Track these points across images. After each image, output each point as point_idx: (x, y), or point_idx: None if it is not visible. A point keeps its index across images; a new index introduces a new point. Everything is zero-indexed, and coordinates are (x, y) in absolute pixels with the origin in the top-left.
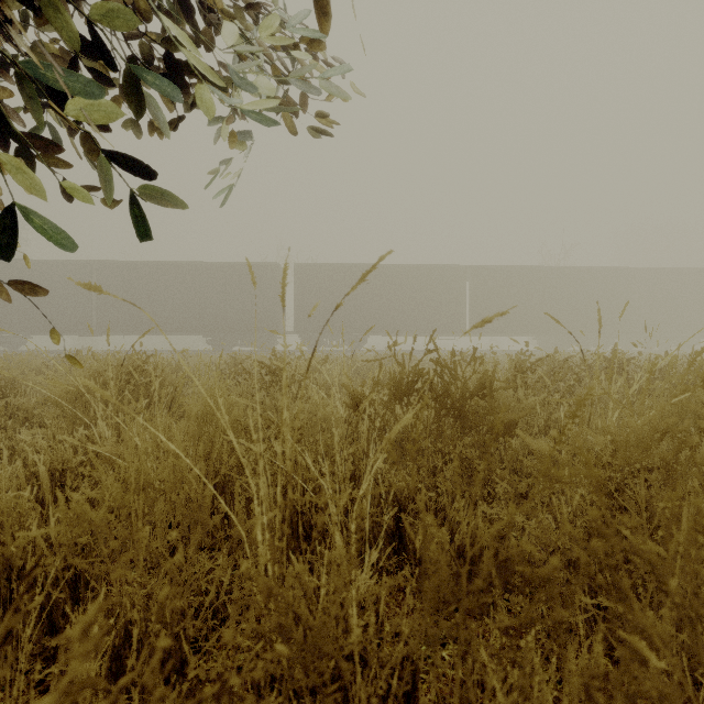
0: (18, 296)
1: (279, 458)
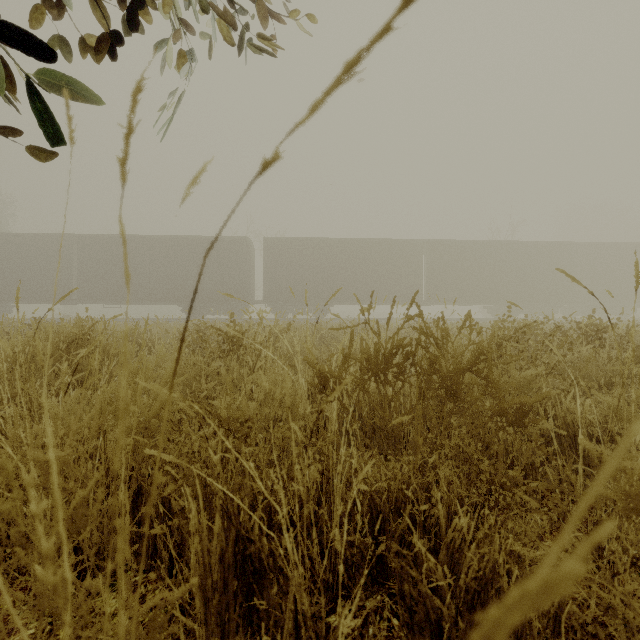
0: (3, 267)
1: (101, 618)
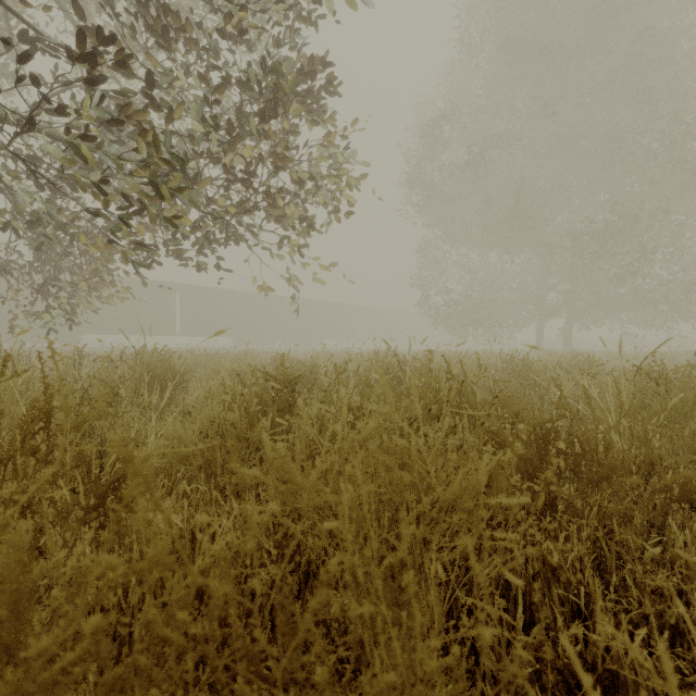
0: None
1: None
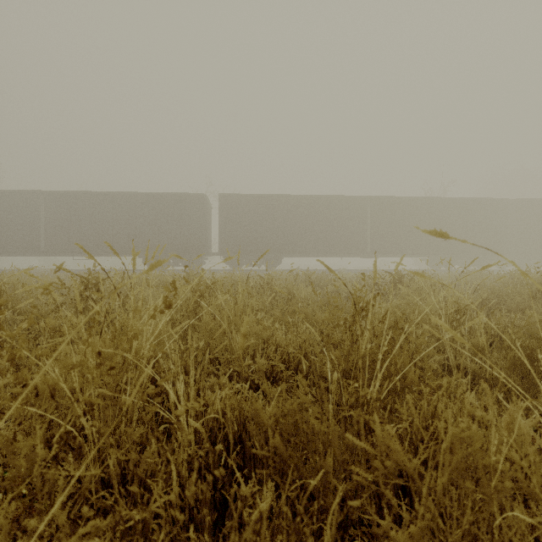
0: None
1: None
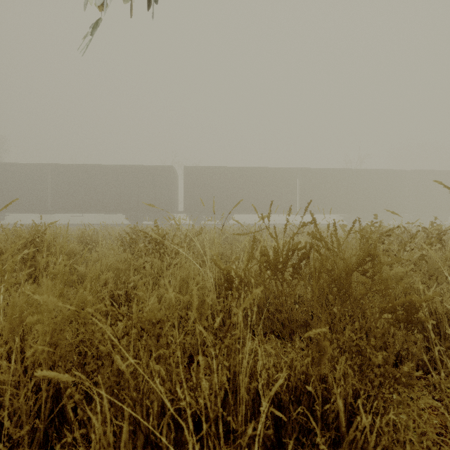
0: None
1: None
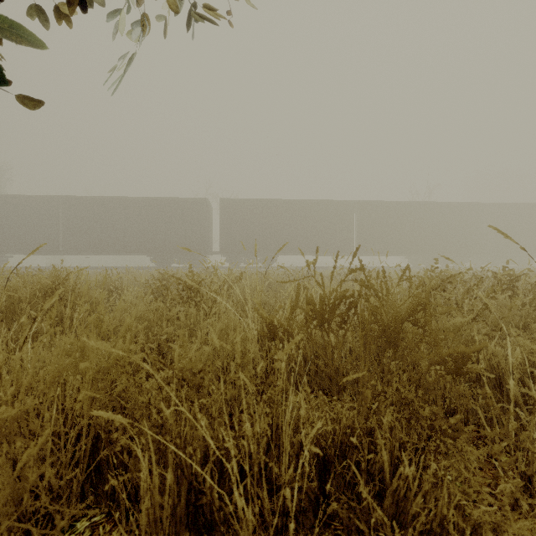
0: None
1: None
